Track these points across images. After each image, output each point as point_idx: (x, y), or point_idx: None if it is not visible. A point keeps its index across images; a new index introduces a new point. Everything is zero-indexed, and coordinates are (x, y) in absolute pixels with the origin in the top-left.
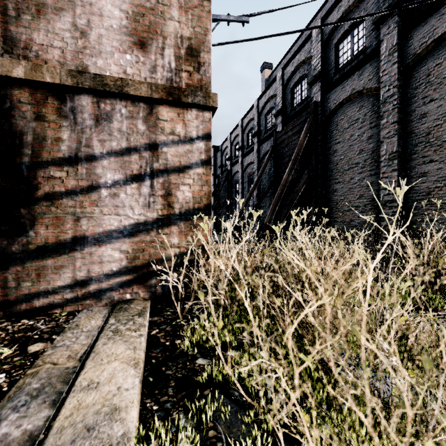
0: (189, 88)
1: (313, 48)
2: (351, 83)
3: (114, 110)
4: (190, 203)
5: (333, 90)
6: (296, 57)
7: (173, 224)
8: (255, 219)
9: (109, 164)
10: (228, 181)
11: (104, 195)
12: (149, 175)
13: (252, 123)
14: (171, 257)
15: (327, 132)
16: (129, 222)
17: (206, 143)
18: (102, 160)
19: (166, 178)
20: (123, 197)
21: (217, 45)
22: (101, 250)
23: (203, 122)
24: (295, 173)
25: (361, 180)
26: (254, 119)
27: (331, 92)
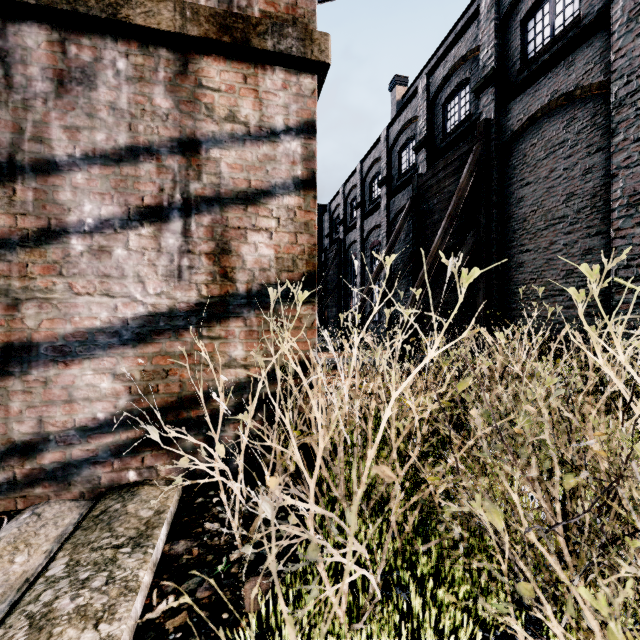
0: (267, 19)
1: (482, 32)
2: (552, 81)
3: (100, 61)
4: (271, 272)
5: (517, 97)
6: (451, 52)
7: (234, 317)
8: (463, 291)
9: (87, 181)
10: (341, 256)
11: (78, 251)
12: (180, 209)
13: (378, 166)
14: (228, 388)
15: (507, 168)
16: (134, 312)
17: (305, 142)
18: (73, 172)
19: (217, 215)
20: (121, 256)
21: (325, 1)
22: (69, 374)
23: (299, 98)
24: (450, 239)
25: (570, 244)
26: (380, 159)
27: (514, 101)
